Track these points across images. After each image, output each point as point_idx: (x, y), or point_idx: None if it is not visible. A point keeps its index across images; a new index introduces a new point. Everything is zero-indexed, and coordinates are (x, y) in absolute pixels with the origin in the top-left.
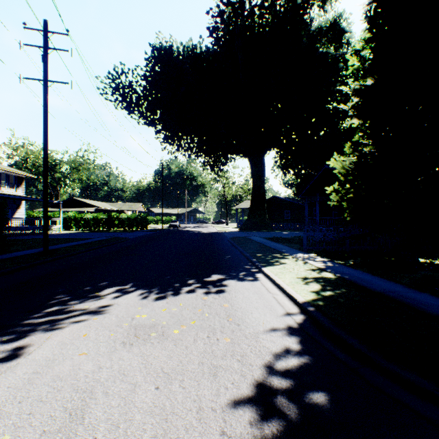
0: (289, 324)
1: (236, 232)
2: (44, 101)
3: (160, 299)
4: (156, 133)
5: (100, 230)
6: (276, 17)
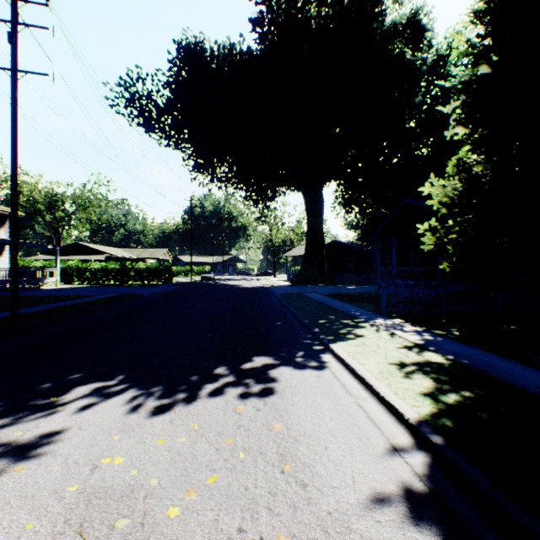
0: (404, 480)
1: (287, 287)
2: (11, 99)
3: (161, 412)
4: (183, 159)
5: (110, 284)
6: (339, 4)
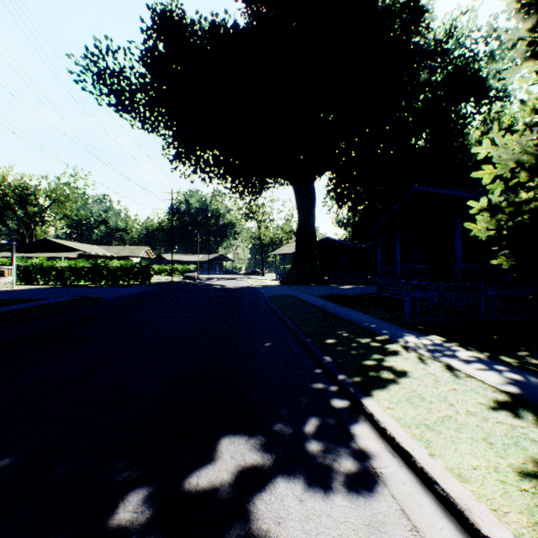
0: None
1: (277, 287)
2: None
3: None
4: (163, 147)
5: (79, 285)
6: None
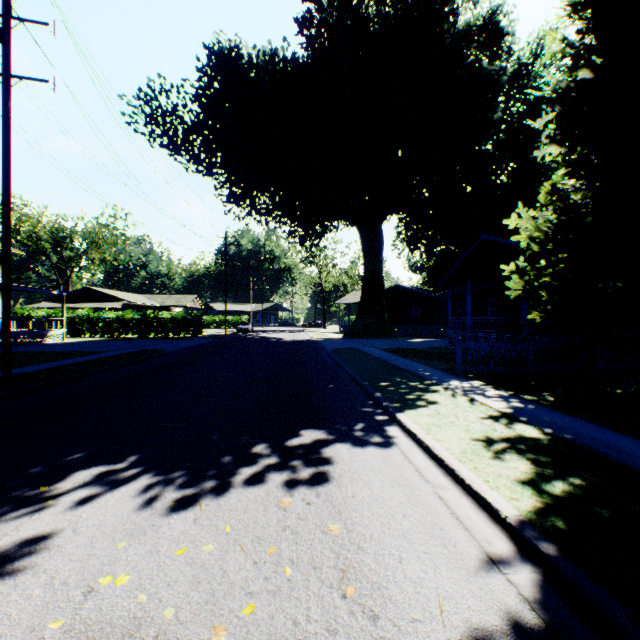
0: (509, 609)
1: (340, 341)
2: (3, 110)
3: (183, 508)
4: (216, 188)
5: (128, 337)
6: (403, 0)
